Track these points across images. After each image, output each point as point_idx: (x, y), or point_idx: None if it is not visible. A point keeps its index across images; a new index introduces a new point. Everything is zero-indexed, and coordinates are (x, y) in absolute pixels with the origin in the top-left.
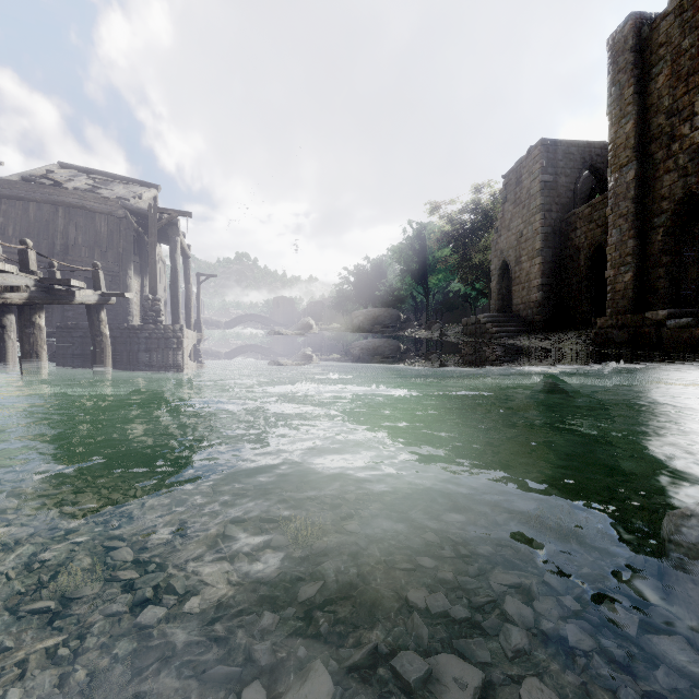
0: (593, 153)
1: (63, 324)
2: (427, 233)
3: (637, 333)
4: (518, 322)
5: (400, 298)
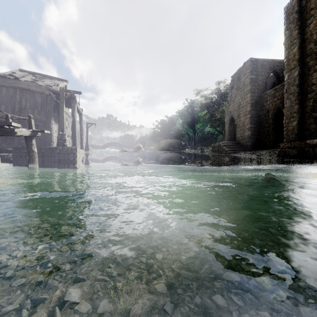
0: (275, 65)
1: (17, 146)
2: (194, 104)
3: (302, 151)
4: (238, 146)
5: (182, 135)
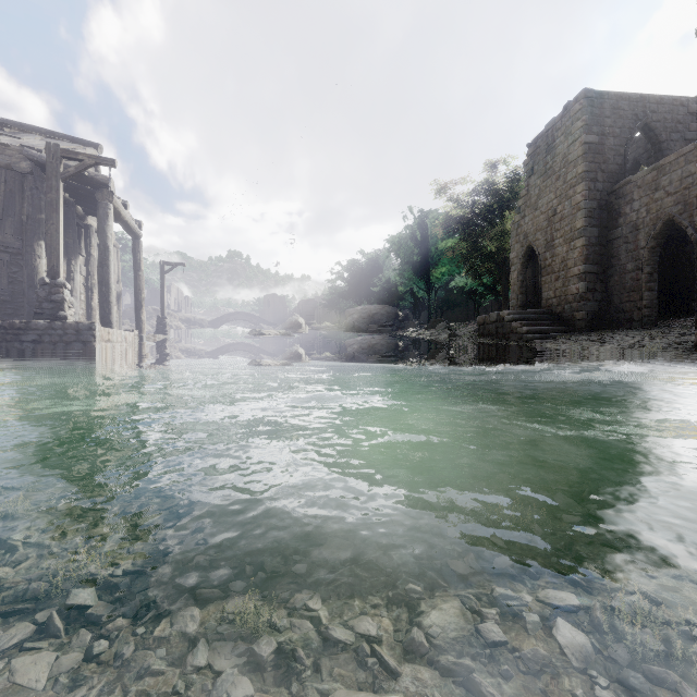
0: (648, 109)
1: None
2: (429, 221)
3: None
4: (551, 320)
5: (398, 295)
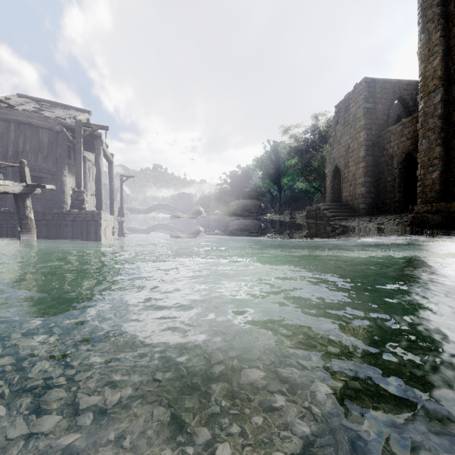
0: (401, 88)
1: (7, 210)
2: (280, 148)
3: (450, 217)
4: (347, 209)
5: (261, 193)
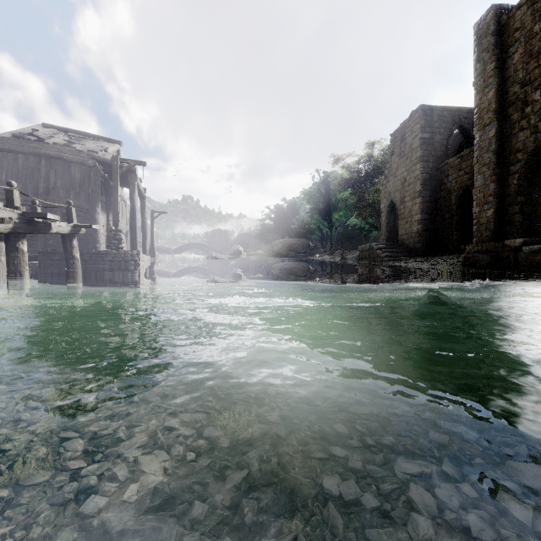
0: (461, 116)
1: (44, 250)
2: (331, 179)
3: (498, 257)
4: (402, 249)
5: (310, 230)
